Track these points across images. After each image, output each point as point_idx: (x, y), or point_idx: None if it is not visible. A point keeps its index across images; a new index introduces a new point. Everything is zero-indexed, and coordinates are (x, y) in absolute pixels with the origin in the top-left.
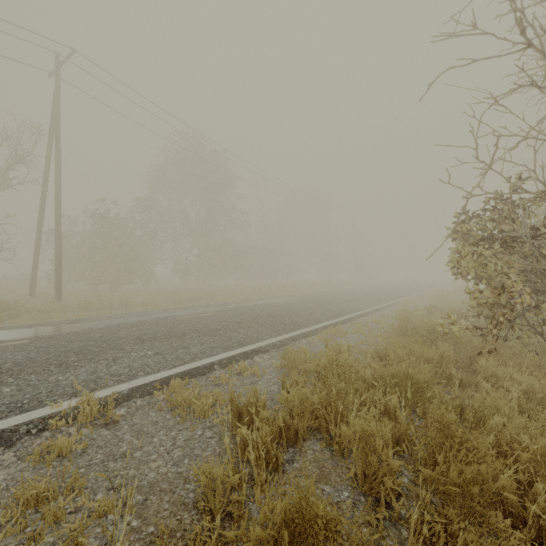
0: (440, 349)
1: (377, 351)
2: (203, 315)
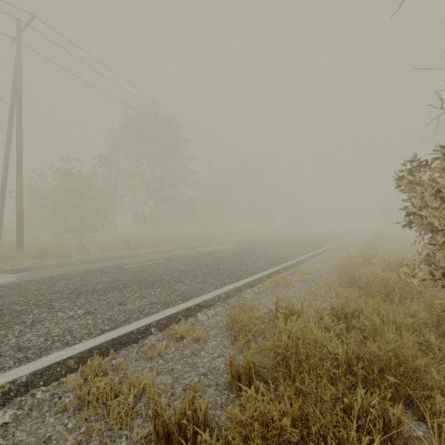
0: (411, 310)
1: (333, 308)
2: (151, 262)
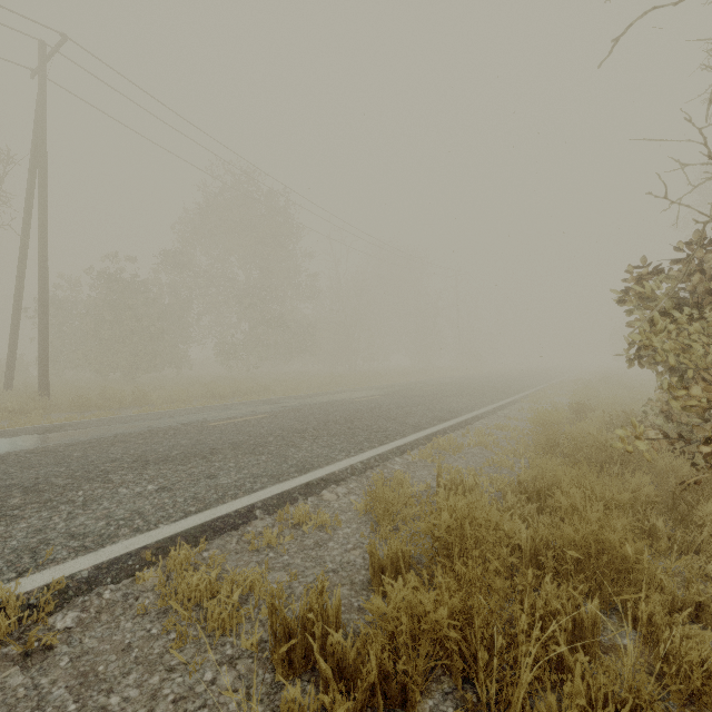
0: (632, 483)
1: (521, 482)
2: (248, 418)
